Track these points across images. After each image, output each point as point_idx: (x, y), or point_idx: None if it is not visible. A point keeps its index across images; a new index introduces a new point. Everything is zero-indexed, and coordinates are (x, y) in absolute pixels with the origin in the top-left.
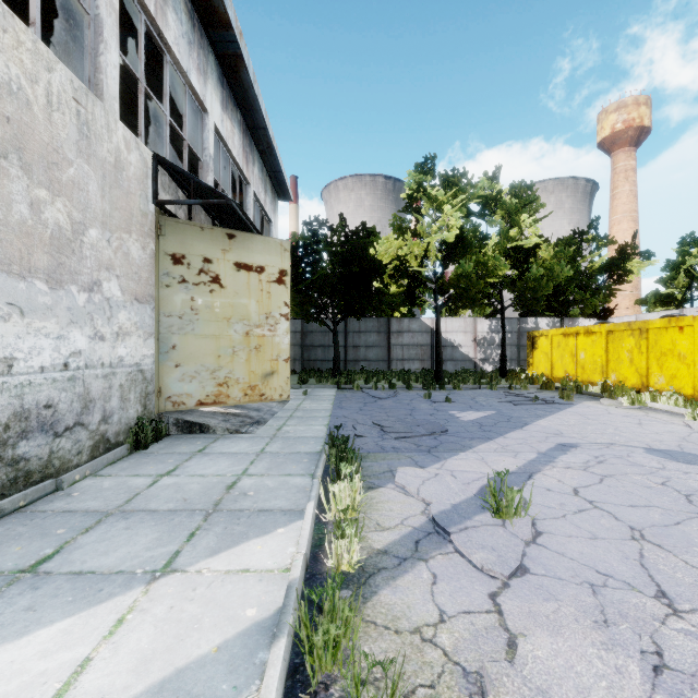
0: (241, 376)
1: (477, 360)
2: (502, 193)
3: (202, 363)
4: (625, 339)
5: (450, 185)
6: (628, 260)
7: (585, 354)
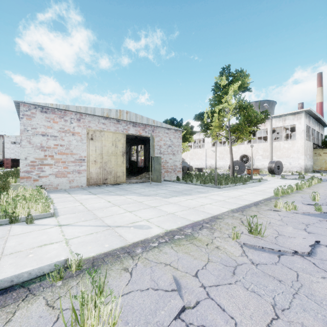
0: (324, 167)
1: None
2: None
3: (318, 165)
4: None
5: None
6: None
7: None
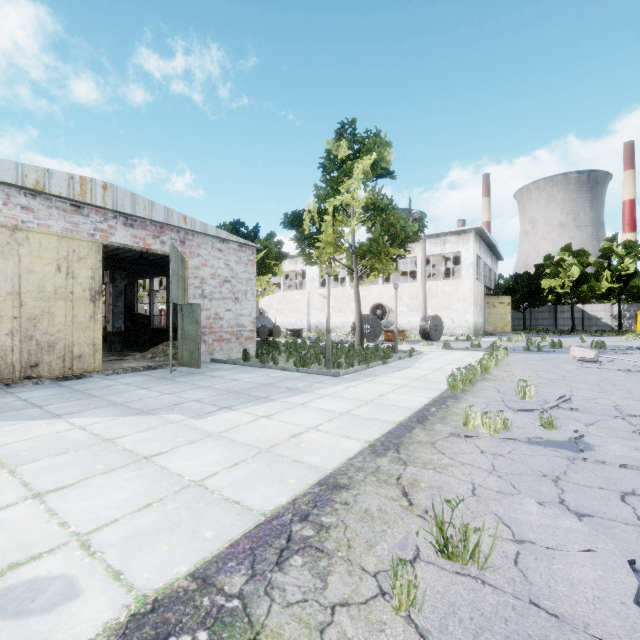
0: (499, 326)
1: (613, 326)
2: (615, 248)
3: (492, 323)
4: None
5: (577, 255)
6: None
7: None
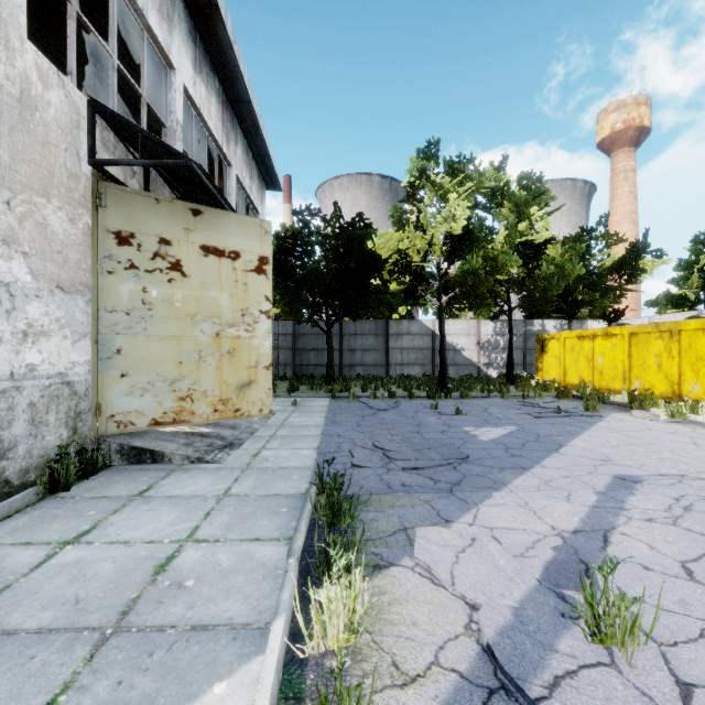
0: (210, 388)
1: (480, 365)
2: (509, 184)
3: (157, 372)
4: (652, 342)
5: (456, 173)
6: (639, 258)
7: (603, 359)
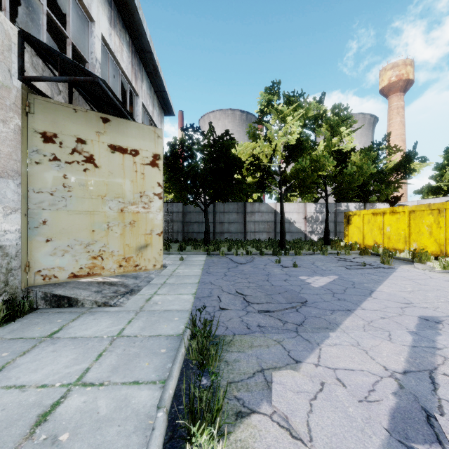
0: (116, 249)
1: (306, 232)
2: (326, 112)
3: (75, 238)
4: (425, 217)
5: (291, 103)
6: (410, 162)
7: (390, 228)
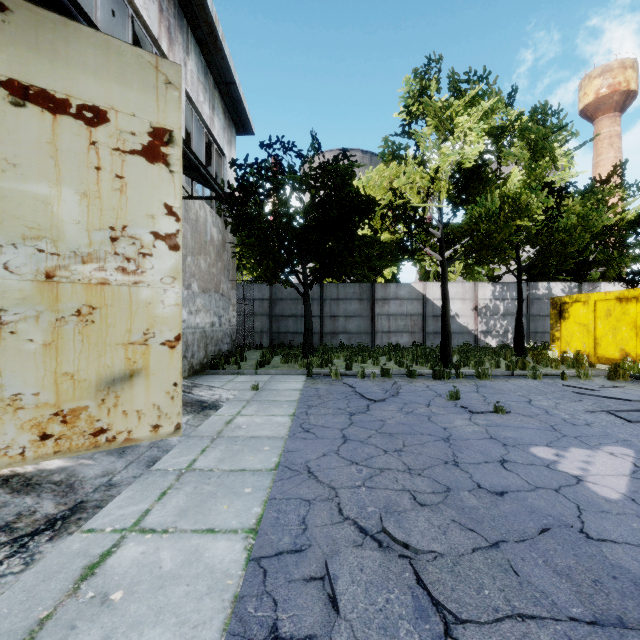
0: (28, 389)
1: (477, 332)
2: (521, 119)
3: None
4: None
5: (464, 95)
6: None
7: None
